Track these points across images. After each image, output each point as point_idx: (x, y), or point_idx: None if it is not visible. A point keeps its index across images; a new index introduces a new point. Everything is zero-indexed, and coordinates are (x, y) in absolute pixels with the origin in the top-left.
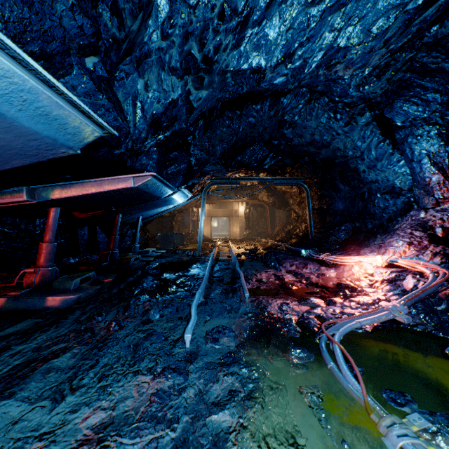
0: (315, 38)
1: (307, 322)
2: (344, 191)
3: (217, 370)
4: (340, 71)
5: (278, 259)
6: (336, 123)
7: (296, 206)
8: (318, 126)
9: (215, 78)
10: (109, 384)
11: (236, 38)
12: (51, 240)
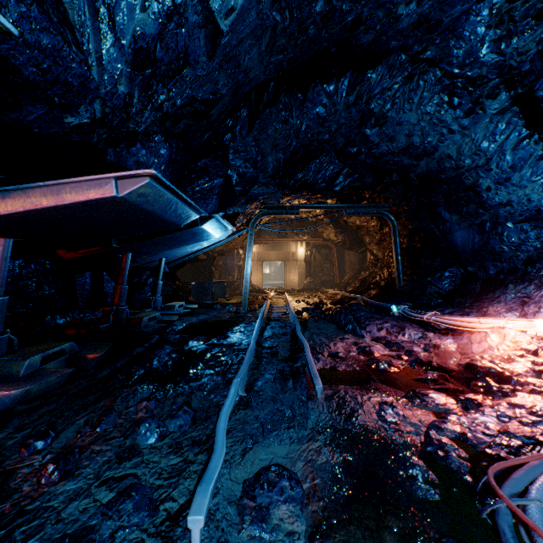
0: None
1: (445, 456)
2: (449, 221)
3: None
4: None
5: (359, 320)
6: (451, 112)
7: (374, 246)
8: (421, 120)
9: None
10: None
11: None
12: None
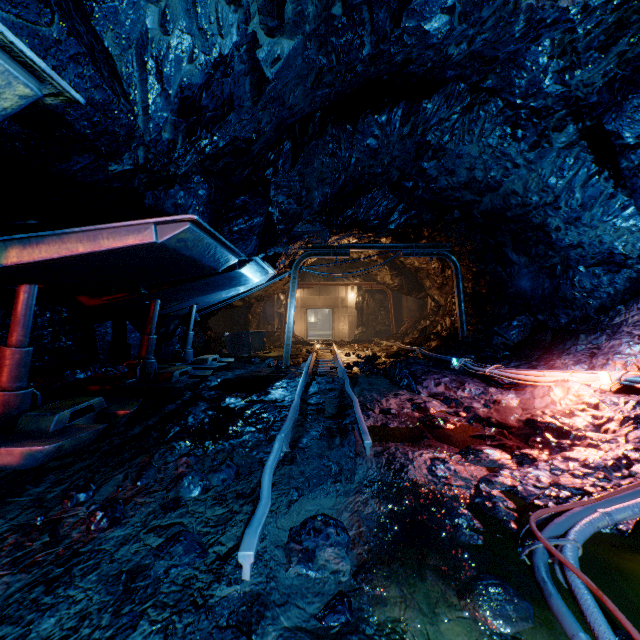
0: None
1: (492, 506)
2: (517, 264)
3: None
4: None
5: (415, 375)
6: (515, 145)
7: (435, 291)
8: (483, 153)
9: (308, 6)
10: None
11: None
12: (21, 342)
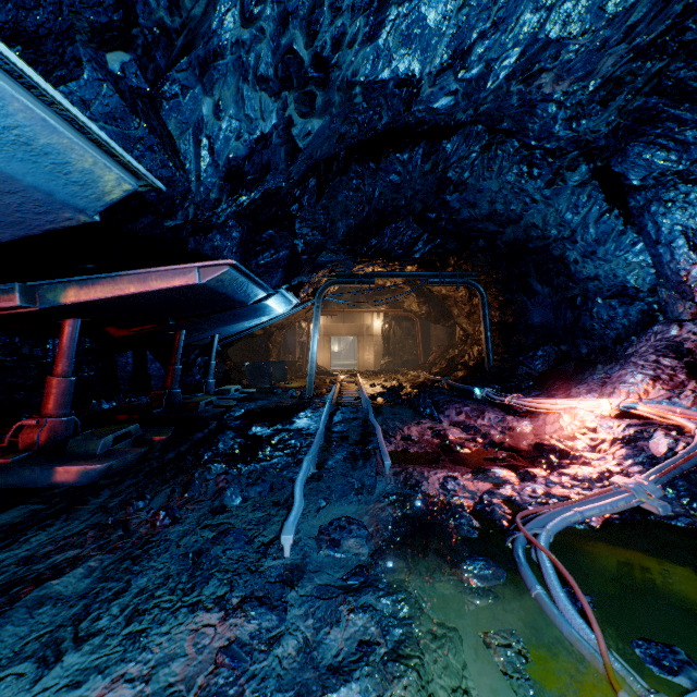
0: (507, 23)
1: (490, 511)
2: (541, 294)
3: (338, 601)
4: (547, 85)
5: (437, 404)
6: (531, 182)
7: (463, 319)
8: (502, 189)
9: (335, 96)
10: (145, 630)
11: (370, 24)
12: (66, 372)
